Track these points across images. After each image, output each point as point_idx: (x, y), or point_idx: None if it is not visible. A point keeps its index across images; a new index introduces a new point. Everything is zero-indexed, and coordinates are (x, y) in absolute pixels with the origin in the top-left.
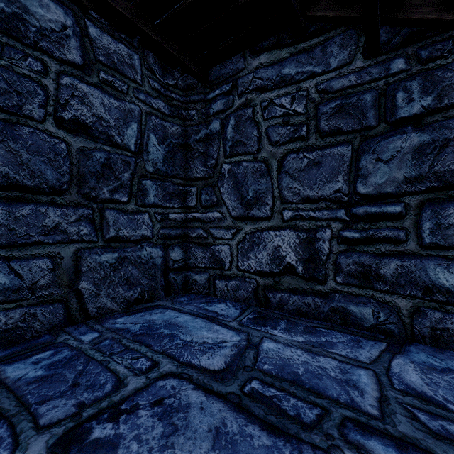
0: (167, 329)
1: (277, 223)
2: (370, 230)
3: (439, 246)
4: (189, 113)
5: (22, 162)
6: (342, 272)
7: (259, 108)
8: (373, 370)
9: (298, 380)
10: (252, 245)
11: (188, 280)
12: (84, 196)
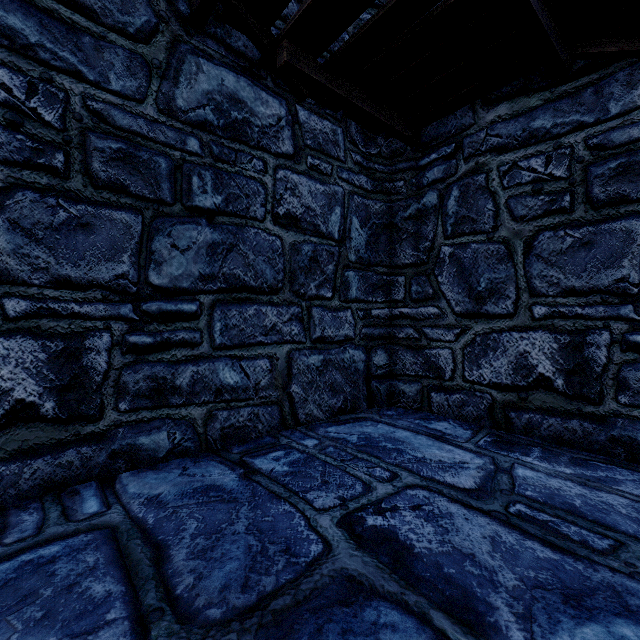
0: (389, 443)
1: (523, 321)
2: None
3: None
4: (395, 186)
5: (249, 263)
6: (629, 390)
7: (496, 174)
8: None
9: (576, 511)
10: (485, 350)
11: (393, 391)
12: (295, 294)
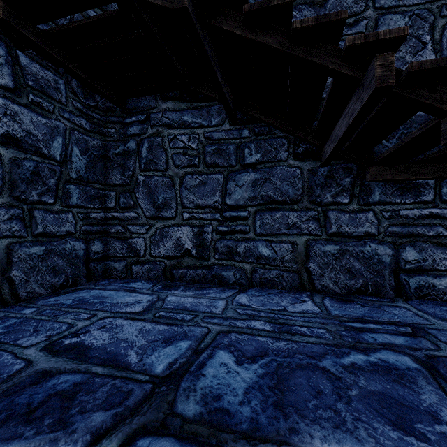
0: (96, 299)
1: (179, 221)
2: (233, 226)
3: (263, 234)
4: (109, 131)
5: None
6: (218, 252)
7: (167, 139)
8: (226, 300)
9: (186, 308)
10: (161, 237)
11: (107, 268)
12: (15, 199)
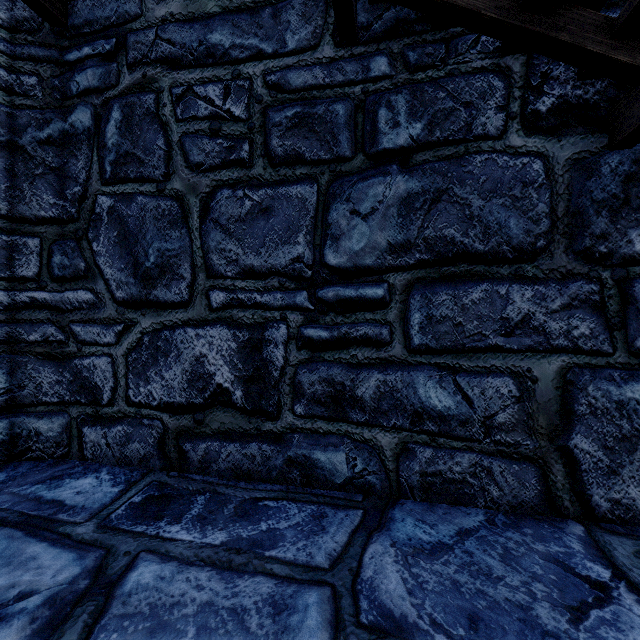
0: None
1: (199, 313)
2: (344, 326)
3: (430, 349)
4: (22, 81)
5: None
6: (304, 397)
7: (169, 98)
8: (332, 585)
9: None
10: (154, 356)
11: (18, 433)
12: None
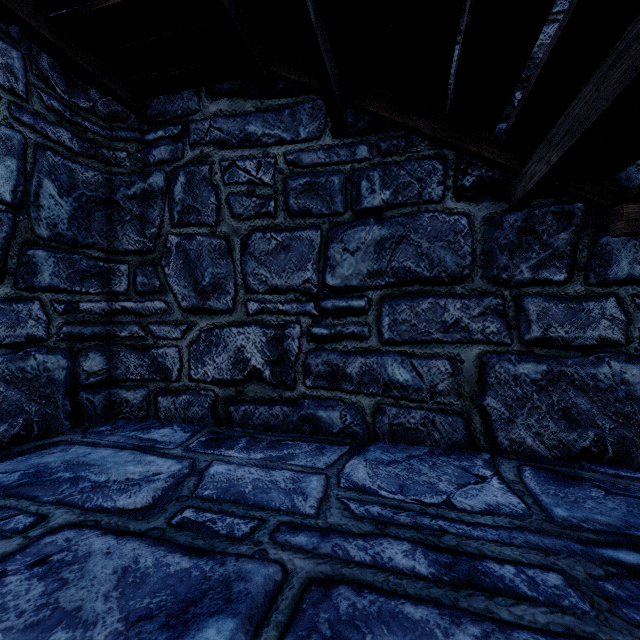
0: (69, 472)
1: (240, 317)
2: (338, 326)
3: (395, 342)
4: (116, 155)
5: None
6: (312, 374)
7: (219, 168)
8: (326, 474)
9: (242, 499)
10: (209, 346)
11: (114, 400)
12: None
